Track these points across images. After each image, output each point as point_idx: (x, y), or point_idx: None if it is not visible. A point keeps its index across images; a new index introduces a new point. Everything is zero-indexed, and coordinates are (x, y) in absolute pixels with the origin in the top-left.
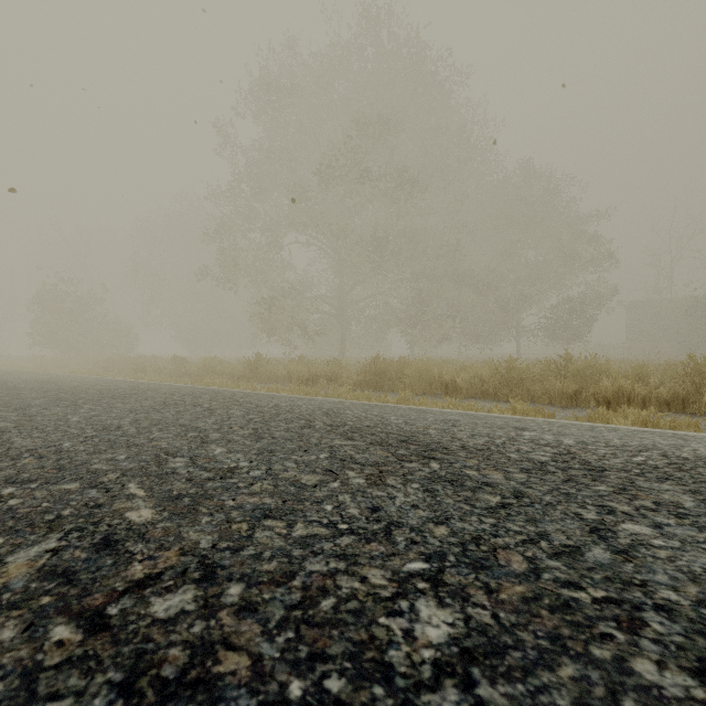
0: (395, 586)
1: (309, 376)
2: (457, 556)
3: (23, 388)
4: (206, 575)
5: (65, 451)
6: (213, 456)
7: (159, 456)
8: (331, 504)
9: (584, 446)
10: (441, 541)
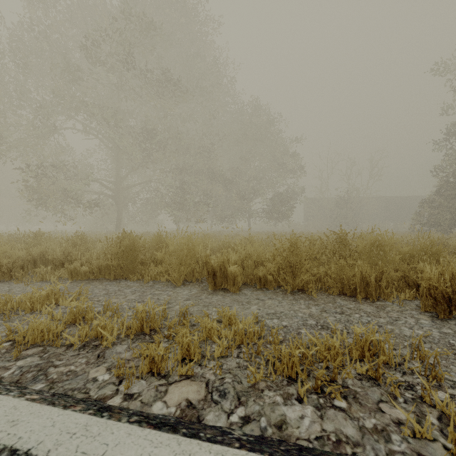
0: None
1: (25, 261)
2: None
3: None
4: None
5: None
6: None
7: None
8: None
9: None
10: None
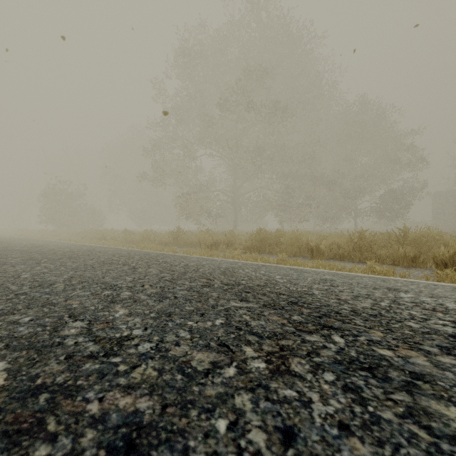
0: None
1: (212, 243)
2: None
3: (15, 250)
4: None
5: None
6: (112, 319)
7: (61, 318)
8: (225, 417)
9: None
10: None
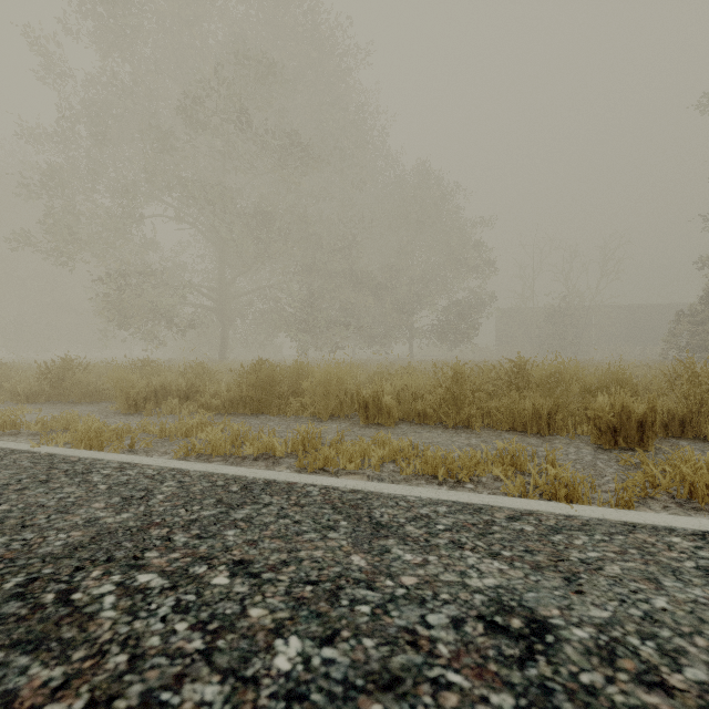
0: None
1: (148, 393)
2: None
3: None
4: None
5: None
6: None
7: None
8: None
9: None
10: None
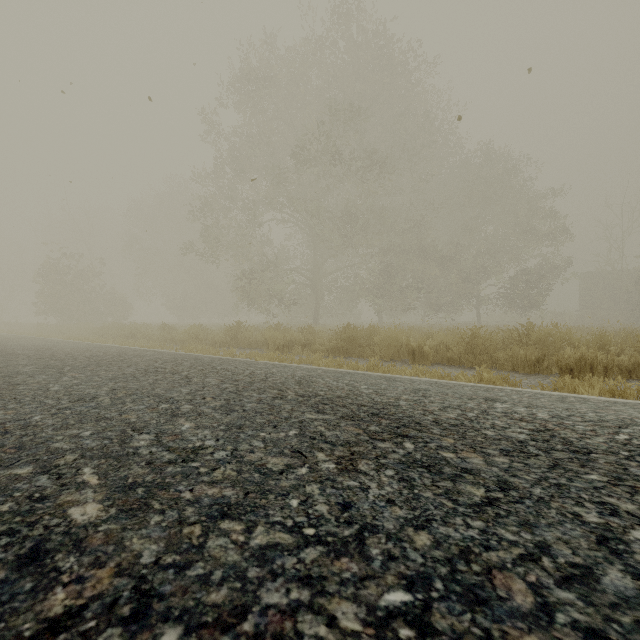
0: (371, 634)
1: (285, 343)
2: (445, 581)
3: (19, 355)
4: (139, 610)
5: (32, 426)
6: (180, 432)
7: (125, 432)
8: (297, 498)
9: (560, 420)
10: (424, 555)
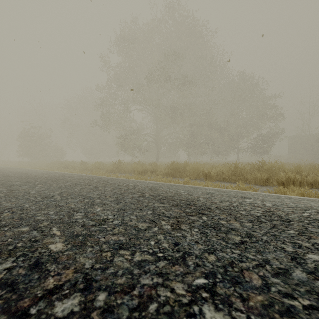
0: (190, 295)
1: (142, 170)
2: (222, 275)
3: (12, 176)
4: (87, 286)
5: (25, 209)
6: (96, 212)
7: (69, 212)
8: (153, 241)
9: (276, 207)
10: (212, 264)
